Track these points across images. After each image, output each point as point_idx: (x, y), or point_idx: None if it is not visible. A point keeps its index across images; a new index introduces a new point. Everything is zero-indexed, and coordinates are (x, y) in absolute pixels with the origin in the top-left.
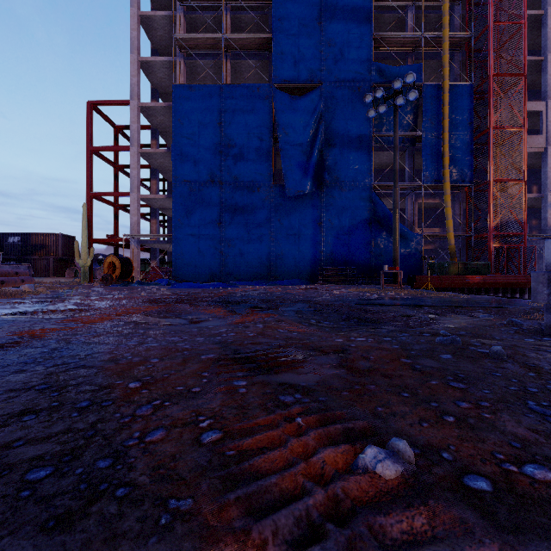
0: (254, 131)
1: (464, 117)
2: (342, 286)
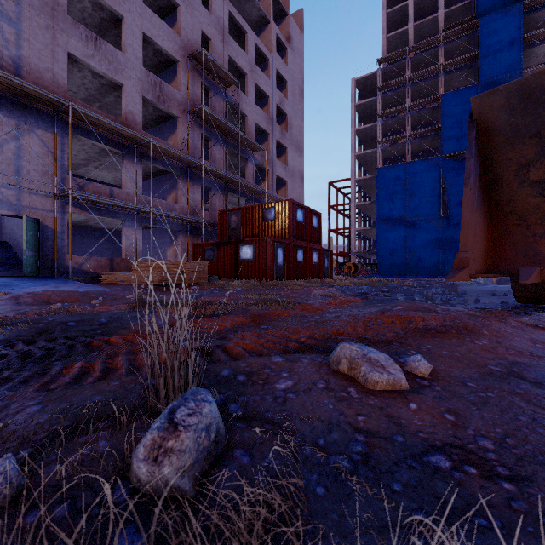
0: (428, 186)
1: None
2: None
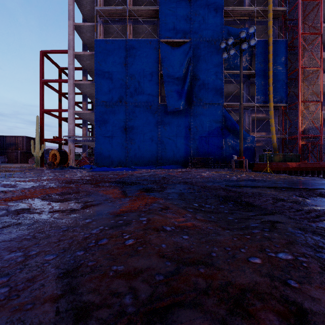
0: (147, 69)
1: (282, 61)
2: (204, 169)
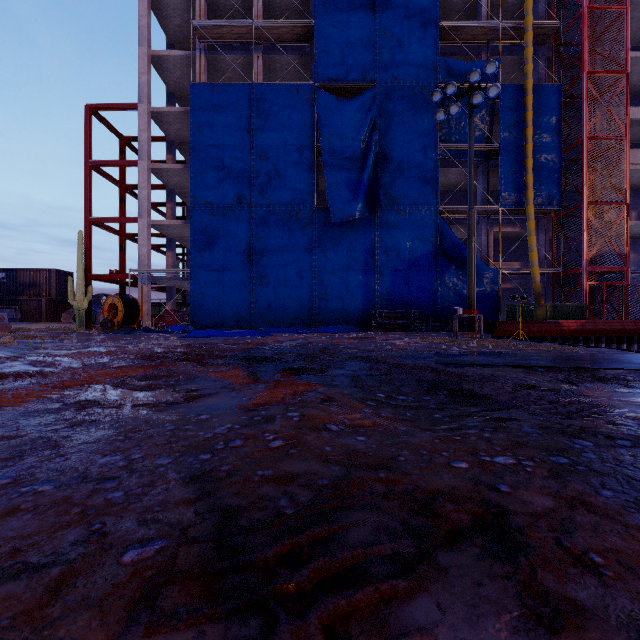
0: (292, 141)
1: (551, 125)
2: (402, 334)
